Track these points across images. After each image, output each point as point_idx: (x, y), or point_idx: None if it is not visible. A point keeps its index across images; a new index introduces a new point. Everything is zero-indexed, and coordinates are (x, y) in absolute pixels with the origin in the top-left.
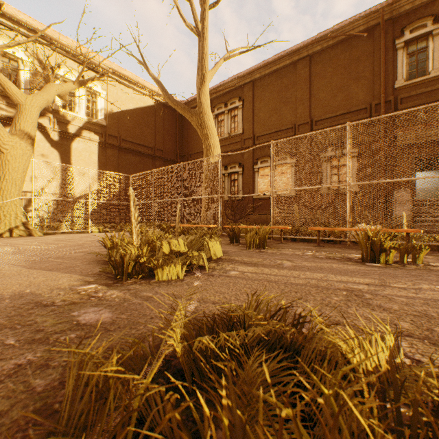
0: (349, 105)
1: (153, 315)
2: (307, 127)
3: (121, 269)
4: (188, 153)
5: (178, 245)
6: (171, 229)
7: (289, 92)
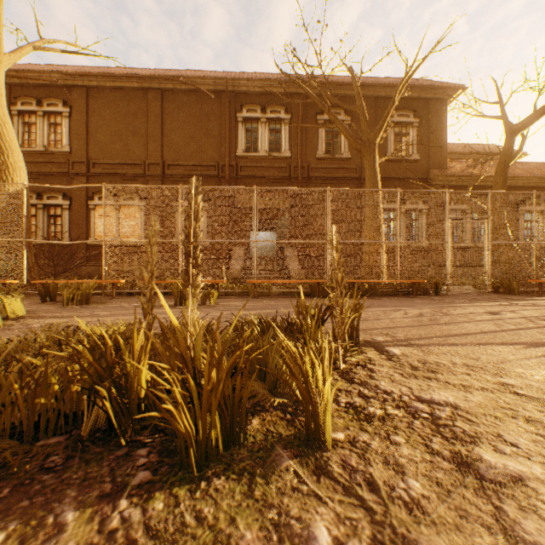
0: (201, 158)
1: None
2: (160, 168)
3: None
4: None
5: None
6: None
7: (138, 122)
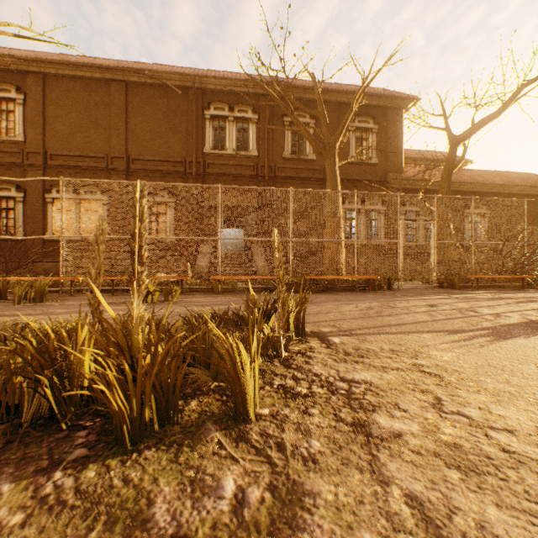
0: (168, 154)
1: None
2: (124, 163)
3: None
4: None
5: None
6: None
7: (100, 113)
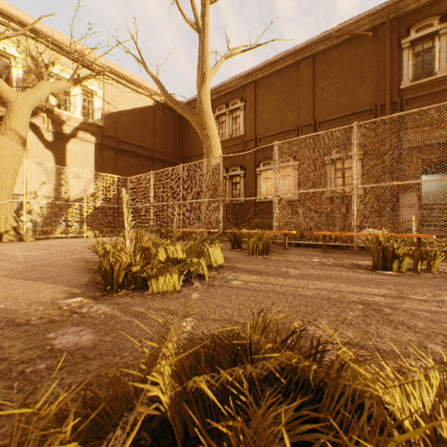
0: (354, 106)
1: (143, 336)
2: (311, 128)
3: (111, 279)
4: (188, 156)
5: (175, 252)
6: (170, 234)
7: (292, 93)
